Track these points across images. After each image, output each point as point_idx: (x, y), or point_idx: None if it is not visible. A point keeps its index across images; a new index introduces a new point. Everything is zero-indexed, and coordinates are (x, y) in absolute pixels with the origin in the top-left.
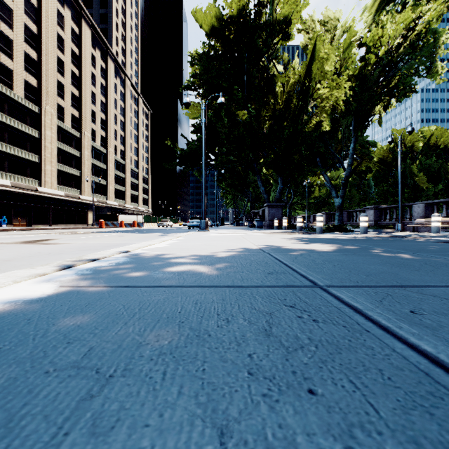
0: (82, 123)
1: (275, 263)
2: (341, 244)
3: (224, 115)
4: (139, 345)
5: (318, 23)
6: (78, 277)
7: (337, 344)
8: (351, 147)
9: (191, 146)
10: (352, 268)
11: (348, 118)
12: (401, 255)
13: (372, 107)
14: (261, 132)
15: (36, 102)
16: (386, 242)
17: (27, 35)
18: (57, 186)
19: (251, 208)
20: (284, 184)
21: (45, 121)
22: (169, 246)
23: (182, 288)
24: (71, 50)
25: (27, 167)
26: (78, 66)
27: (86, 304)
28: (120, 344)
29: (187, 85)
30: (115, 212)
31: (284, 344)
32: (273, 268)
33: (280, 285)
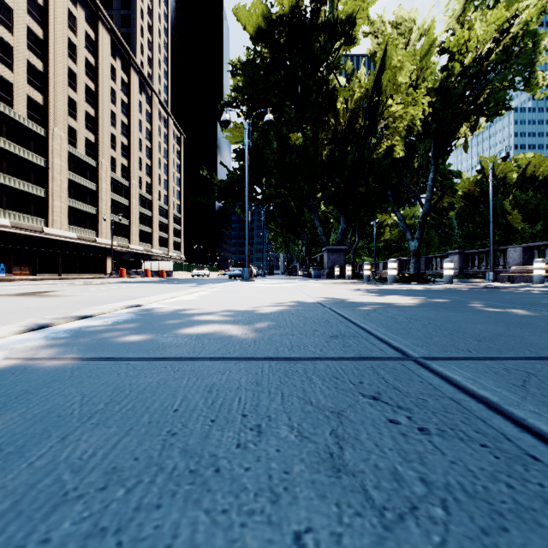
0: (99, 150)
1: (339, 321)
2: (424, 296)
3: (272, 137)
4: (57, 501)
5: (389, 25)
6: (44, 343)
7: (489, 499)
8: (430, 178)
9: (232, 177)
10: (452, 329)
11: (426, 142)
12: (512, 310)
13: (457, 128)
14: (319, 159)
15: (42, 123)
16: (483, 294)
17: (30, 40)
18: (68, 226)
19: (306, 254)
20: (347, 223)
21: (53, 147)
22: (197, 299)
23: (195, 362)
24: (86, 59)
25: (31, 203)
26: (94, 79)
27: (20, 393)
28: (17, 499)
29: (227, 101)
30: (139, 258)
31: (373, 499)
32: (337, 329)
33: (350, 357)
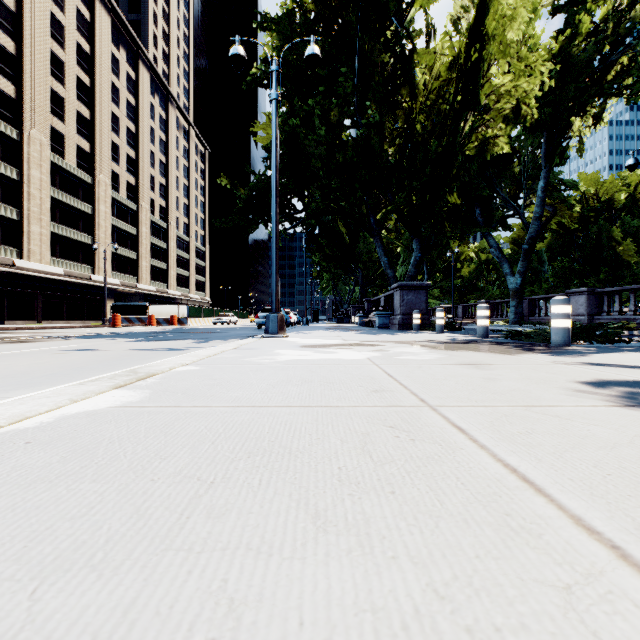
0: (95, 162)
1: None
2: None
3: (318, 119)
4: None
5: None
6: None
7: None
8: (541, 187)
9: (259, 182)
10: None
11: (533, 137)
12: None
13: (578, 116)
14: (385, 157)
15: (14, 123)
16: None
17: None
18: (52, 259)
19: (362, 295)
20: (423, 251)
21: (29, 154)
22: None
23: None
24: (77, 44)
25: None
26: (90, 71)
27: None
28: None
29: (254, 78)
30: (151, 301)
31: None
32: None
33: None
